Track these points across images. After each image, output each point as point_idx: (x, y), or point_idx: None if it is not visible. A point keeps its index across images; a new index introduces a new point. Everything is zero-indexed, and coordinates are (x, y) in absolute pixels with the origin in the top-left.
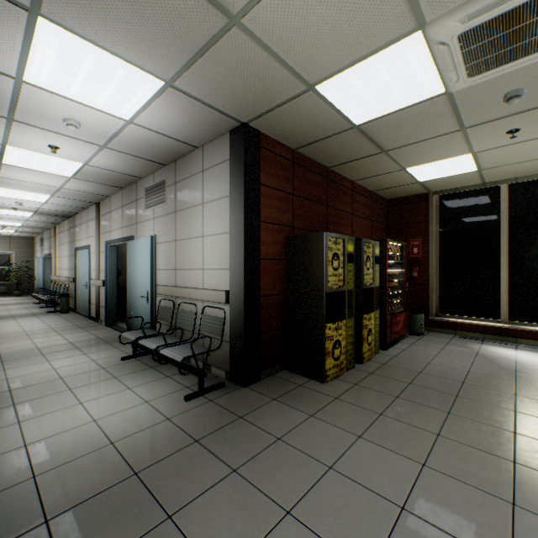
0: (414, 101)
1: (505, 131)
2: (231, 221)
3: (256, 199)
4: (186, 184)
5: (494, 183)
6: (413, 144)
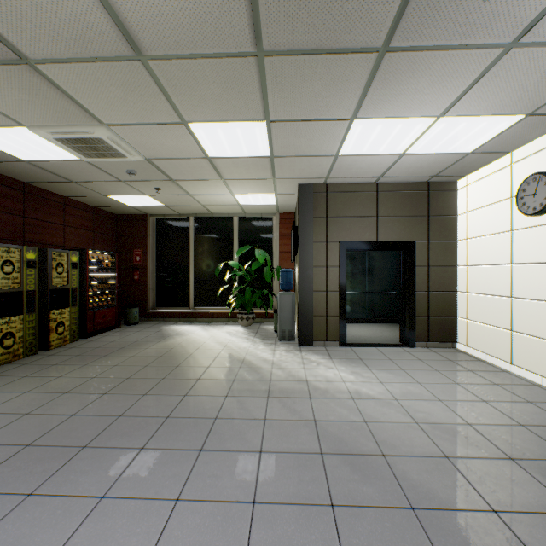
0: (64, 158)
1: (154, 188)
2: None
3: None
4: None
5: (186, 215)
6: (94, 182)
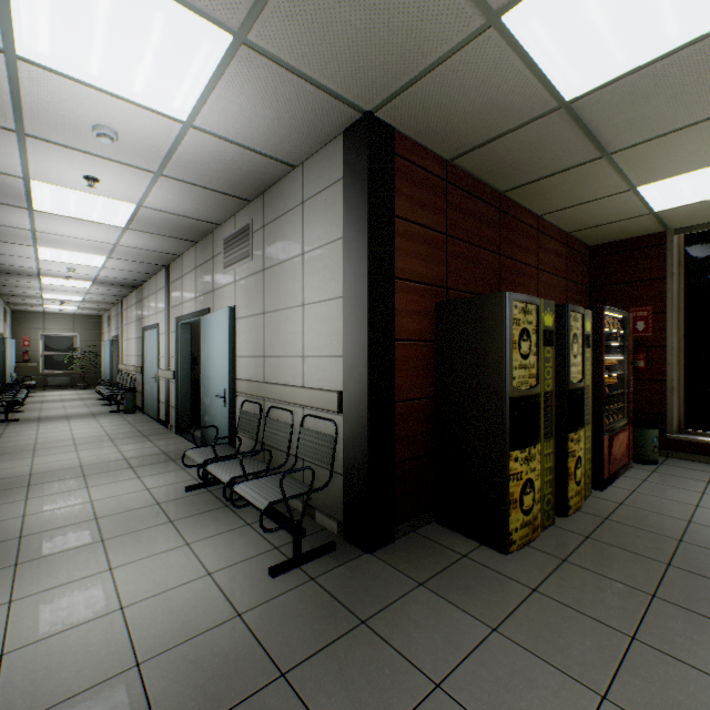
0: (695, 32)
1: None
2: (346, 278)
3: (388, 240)
4: (278, 226)
5: None
6: (664, 135)
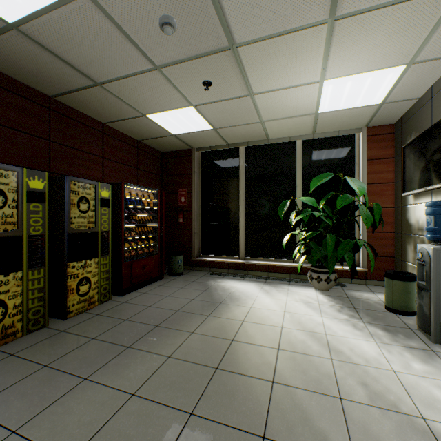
0: None
1: (201, 82)
2: None
3: None
4: None
5: (235, 145)
6: (122, 79)
